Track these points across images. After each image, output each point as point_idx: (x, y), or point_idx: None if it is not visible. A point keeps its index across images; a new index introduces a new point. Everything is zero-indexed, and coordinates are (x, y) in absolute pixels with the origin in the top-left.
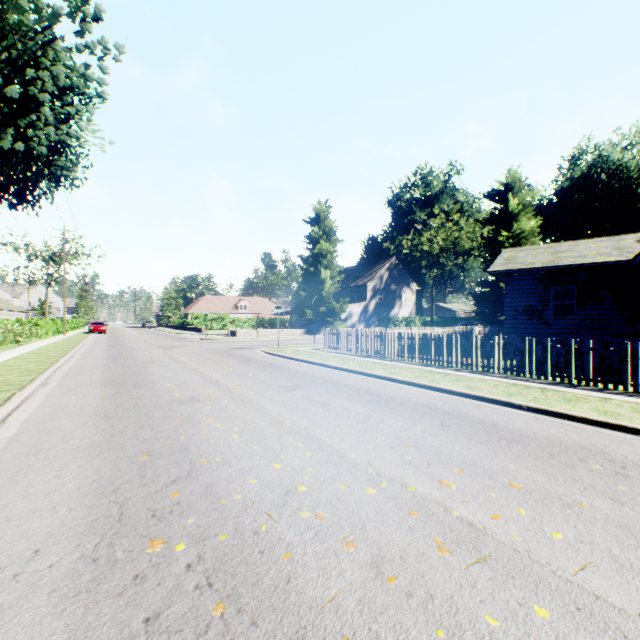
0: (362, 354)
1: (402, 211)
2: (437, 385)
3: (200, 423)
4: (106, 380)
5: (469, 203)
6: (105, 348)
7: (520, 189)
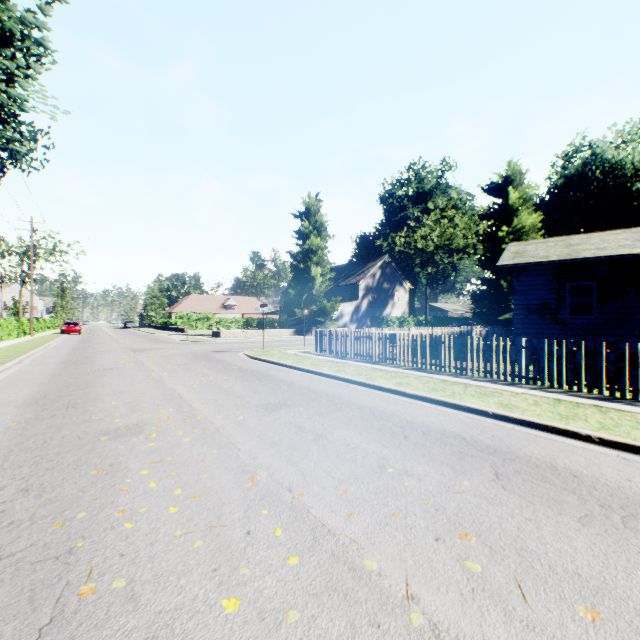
0: (358, 358)
1: (394, 208)
2: (462, 402)
3: (125, 479)
4: (35, 396)
5: (462, 200)
6: (67, 351)
7: (520, 182)
